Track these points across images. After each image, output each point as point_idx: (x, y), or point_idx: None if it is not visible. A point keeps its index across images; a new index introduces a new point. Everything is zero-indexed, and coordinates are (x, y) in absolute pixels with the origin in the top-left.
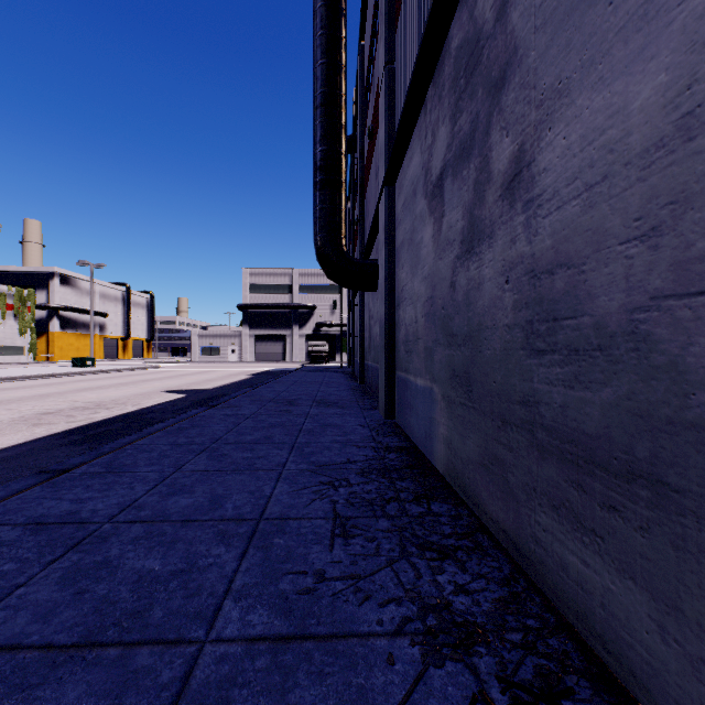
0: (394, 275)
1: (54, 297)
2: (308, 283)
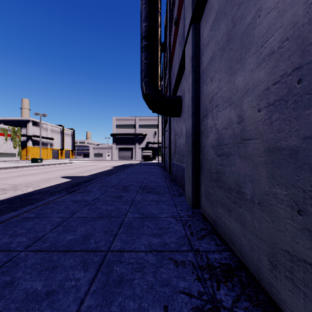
0: (200, 94)
1: (29, 131)
2: (143, 123)
